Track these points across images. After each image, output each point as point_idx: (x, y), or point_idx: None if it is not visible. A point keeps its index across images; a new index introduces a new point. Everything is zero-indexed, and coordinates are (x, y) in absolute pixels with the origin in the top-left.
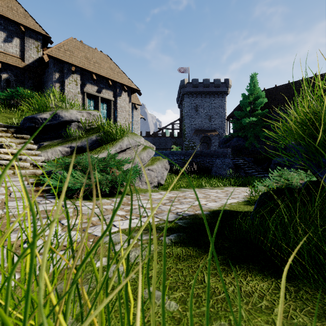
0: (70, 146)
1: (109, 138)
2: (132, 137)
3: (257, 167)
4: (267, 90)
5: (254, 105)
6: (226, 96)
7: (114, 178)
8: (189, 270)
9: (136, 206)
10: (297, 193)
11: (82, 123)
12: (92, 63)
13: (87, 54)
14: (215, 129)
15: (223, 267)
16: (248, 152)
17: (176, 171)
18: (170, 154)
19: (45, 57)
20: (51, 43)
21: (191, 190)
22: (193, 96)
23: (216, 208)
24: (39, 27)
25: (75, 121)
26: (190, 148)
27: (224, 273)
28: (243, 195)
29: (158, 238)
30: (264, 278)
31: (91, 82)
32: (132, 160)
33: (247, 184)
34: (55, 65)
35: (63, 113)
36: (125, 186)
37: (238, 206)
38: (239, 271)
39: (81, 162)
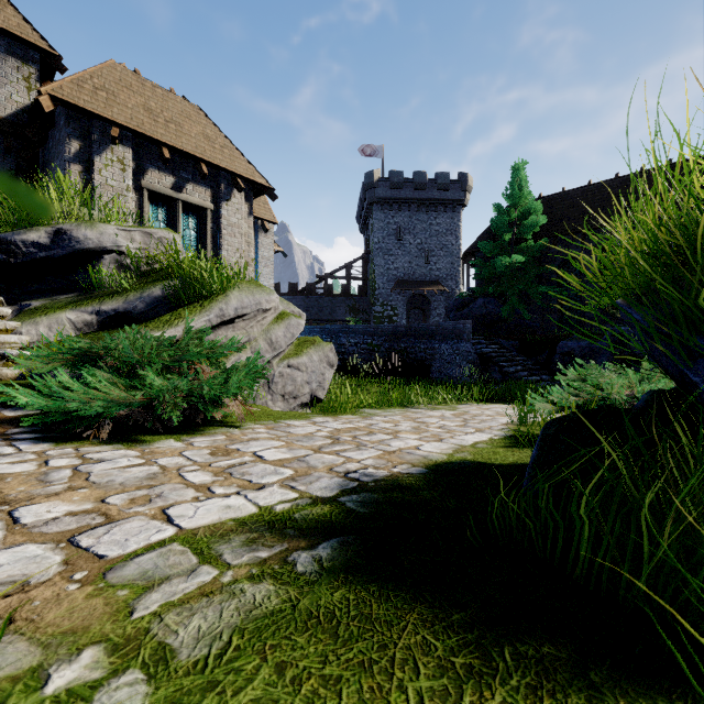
0: (96, 310)
1: (193, 292)
2: (251, 292)
3: (526, 360)
4: (546, 198)
5: (521, 230)
6: (461, 210)
7: (197, 386)
8: (361, 684)
9: (247, 457)
10: (632, 420)
11: (130, 255)
12: (162, 123)
13: (151, 102)
14: (438, 279)
15: (466, 659)
16: (508, 329)
17: (355, 369)
18: (342, 333)
19: (44, 102)
20: (63, 71)
21: (386, 412)
22: (392, 207)
23: (443, 458)
24: (34, 31)
25: (112, 251)
26: (386, 321)
27: (471, 687)
28: (500, 422)
29: (285, 558)
30: (594, 703)
31: (159, 165)
32: (250, 345)
33: (506, 396)
34: (70, 123)
35: (82, 231)
36: (225, 405)
37: (493, 449)
38: (516, 673)
39: (116, 347)
